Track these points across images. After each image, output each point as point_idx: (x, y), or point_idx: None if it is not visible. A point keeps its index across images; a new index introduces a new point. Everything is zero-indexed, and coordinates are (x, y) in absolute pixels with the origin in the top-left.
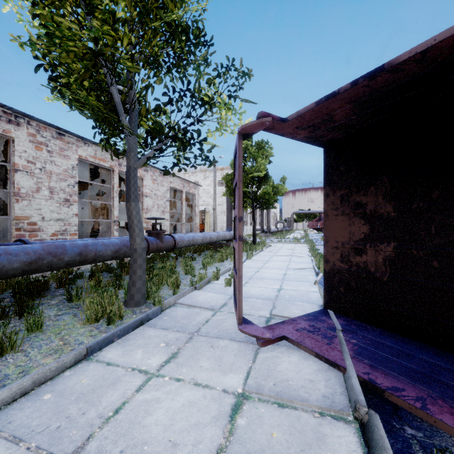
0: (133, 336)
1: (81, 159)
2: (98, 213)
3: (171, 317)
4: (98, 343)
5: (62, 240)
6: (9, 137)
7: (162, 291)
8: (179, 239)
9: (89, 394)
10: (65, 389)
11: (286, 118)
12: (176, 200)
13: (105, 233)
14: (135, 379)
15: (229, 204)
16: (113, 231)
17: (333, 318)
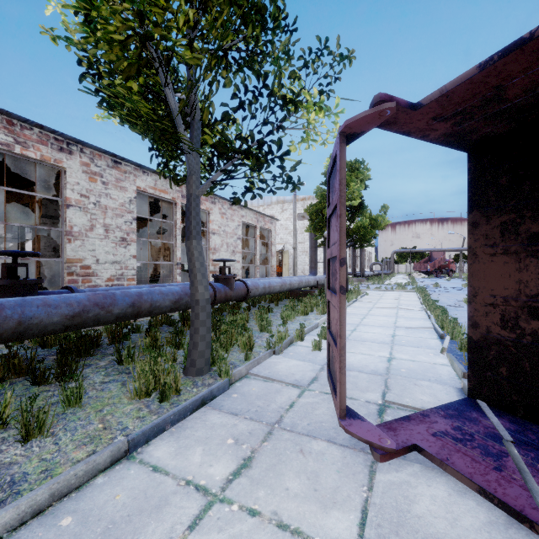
0: (191, 423)
1: (140, 191)
2: (162, 254)
3: (242, 395)
4: (144, 434)
5: (115, 287)
6: (61, 168)
7: (231, 353)
8: (252, 286)
9: (122, 524)
10: (92, 510)
11: (419, 102)
12: (248, 238)
13: (167, 278)
14: (188, 503)
15: (313, 242)
16: (176, 275)
17: (491, 416)
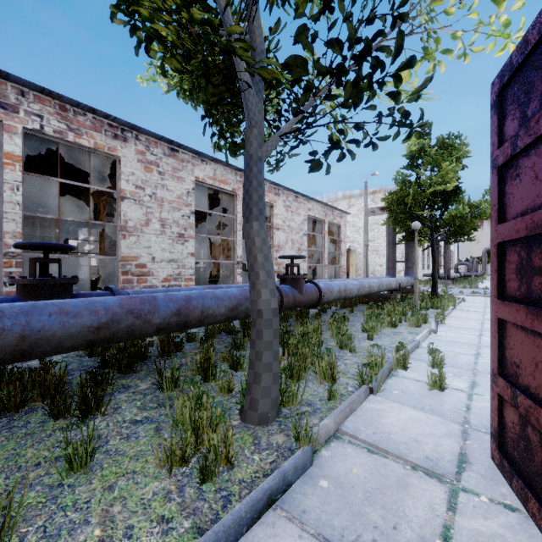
0: None
1: (198, 182)
2: (225, 254)
3: (336, 484)
4: None
5: (164, 289)
6: (116, 158)
7: (306, 384)
8: (325, 288)
9: None
10: None
11: None
12: (315, 234)
13: (227, 278)
14: None
15: (391, 237)
16: (237, 276)
17: None
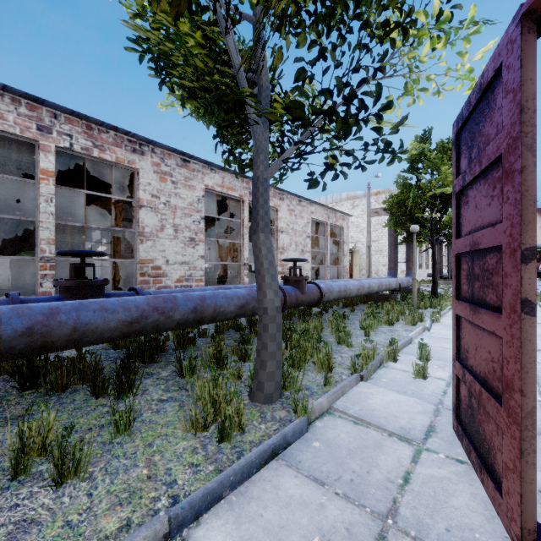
0: (257, 489)
1: (208, 190)
2: (231, 255)
3: (326, 445)
4: (192, 506)
5: (180, 289)
6: (134, 170)
7: (306, 373)
8: (325, 289)
9: None
10: None
11: None
12: (318, 236)
13: (234, 279)
14: None
15: (392, 239)
16: (243, 277)
17: None
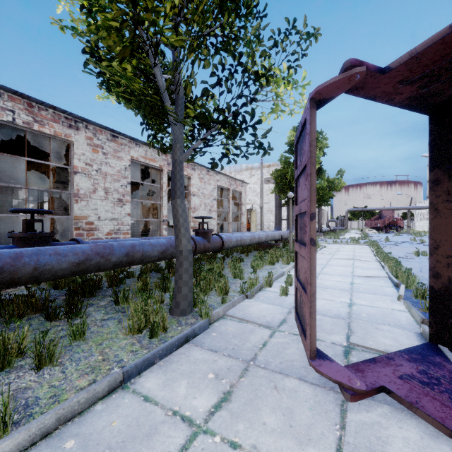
0: (176, 357)
1: (133, 160)
2: (151, 213)
3: (220, 334)
4: (136, 366)
5: (113, 240)
6: (70, 142)
7: (210, 297)
8: (226, 239)
9: (117, 449)
10: (91, 435)
11: (388, 66)
12: (222, 198)
13: (155, 232)
14: (175, 433)
15: (277, 202)
16: (162, 230)
17: None
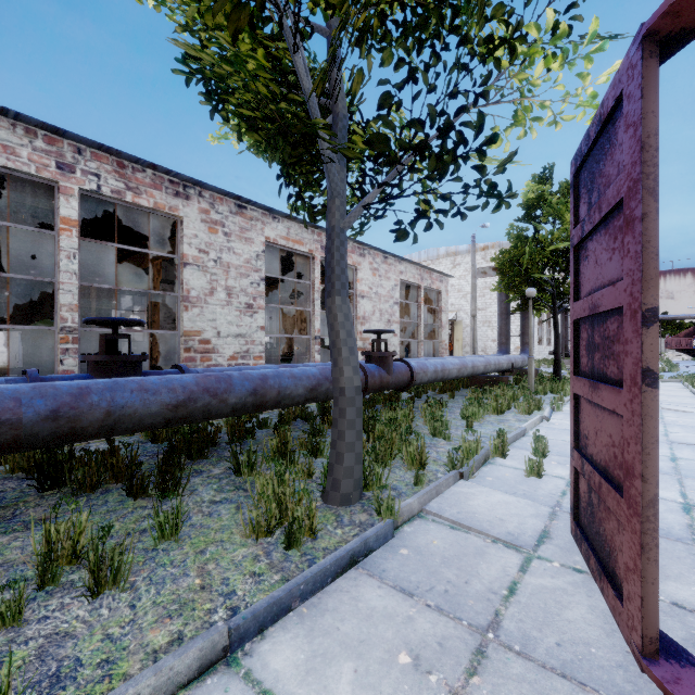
0: (332, 600)
1: (269, 244)
2: (298, 327)
3: (416, 552)
4: (255, 617)
5: (235, 368)
6: (177, 218)
7: (392, 471)
8: (418, 368)
9: None
10: None
11: None
12: (409, 302)
13: (303, 356)
14: None
15: (503, 306)
16: (314, 353)
17: None
